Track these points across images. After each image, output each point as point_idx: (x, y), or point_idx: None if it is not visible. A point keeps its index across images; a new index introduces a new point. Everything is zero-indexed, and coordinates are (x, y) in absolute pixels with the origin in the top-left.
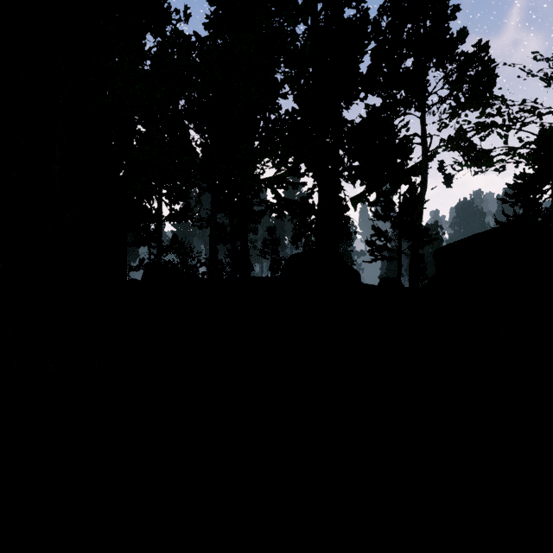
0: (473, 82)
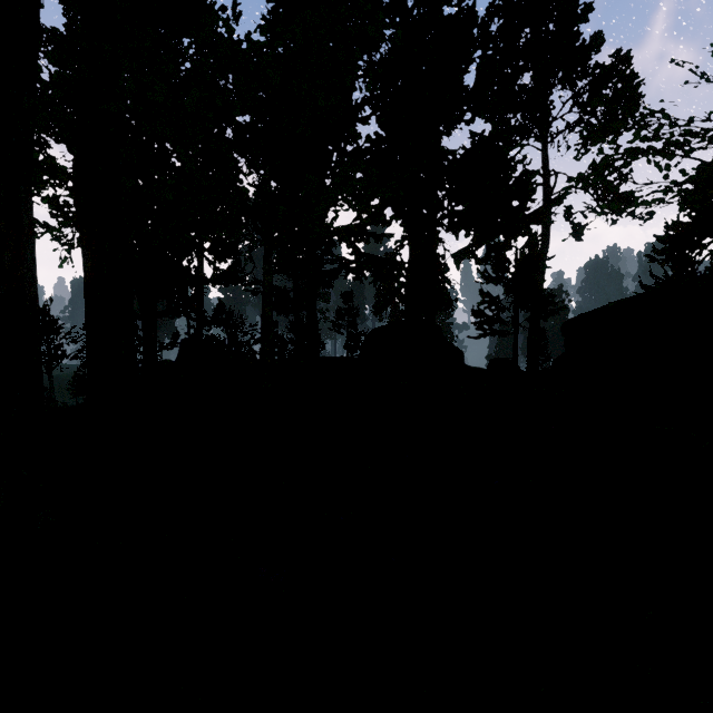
0: (611, 103)
